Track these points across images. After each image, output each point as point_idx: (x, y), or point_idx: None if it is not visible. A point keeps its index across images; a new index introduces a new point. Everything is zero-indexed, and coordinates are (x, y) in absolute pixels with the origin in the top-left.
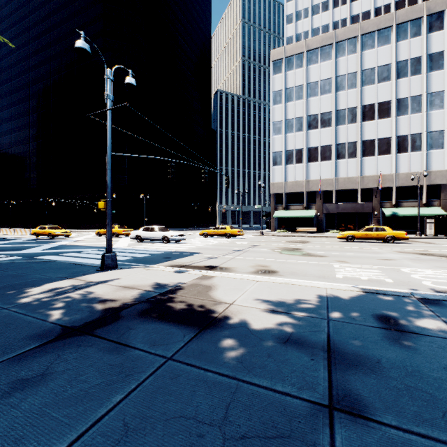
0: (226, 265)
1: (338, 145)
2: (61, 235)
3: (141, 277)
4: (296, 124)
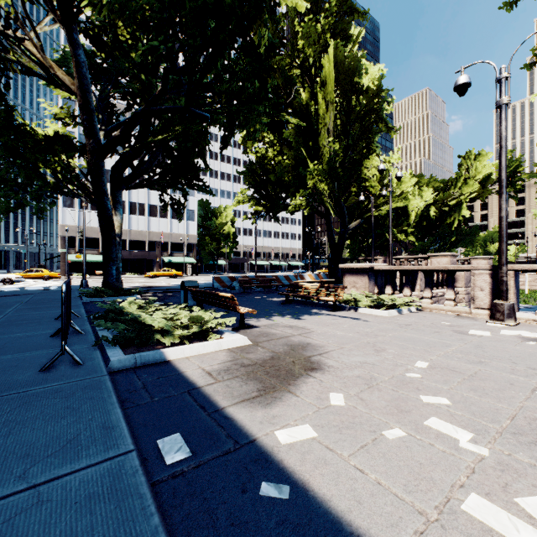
0: None
1: (131, 203)
2: None
3: None
4: None
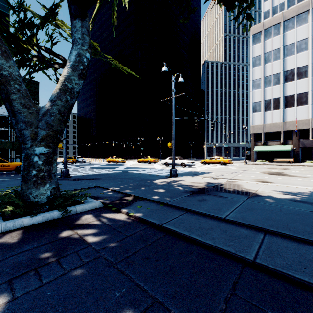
0: (235, 178)
1: None
2: (121, 162)
3: (196, 180)
4: (273, 79)
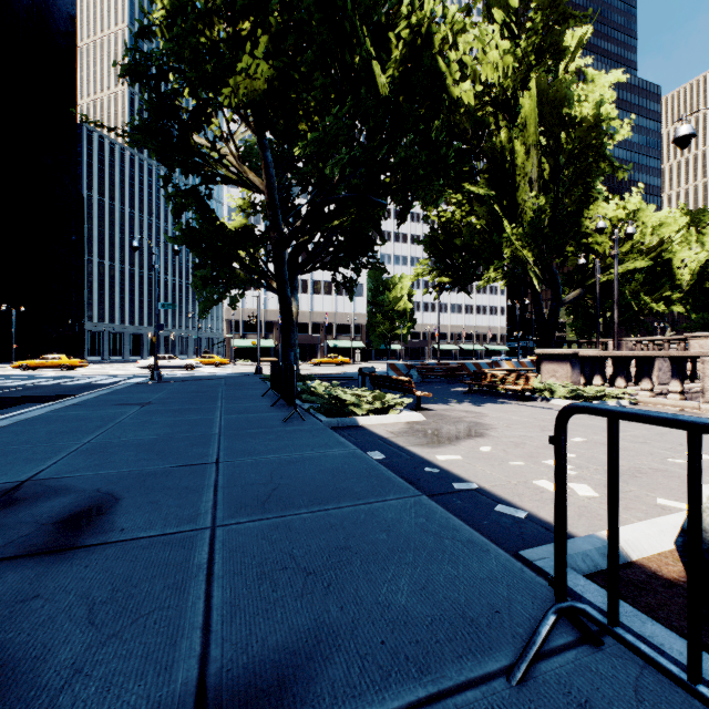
0: None
1: None
2: None
3: None
4: None
